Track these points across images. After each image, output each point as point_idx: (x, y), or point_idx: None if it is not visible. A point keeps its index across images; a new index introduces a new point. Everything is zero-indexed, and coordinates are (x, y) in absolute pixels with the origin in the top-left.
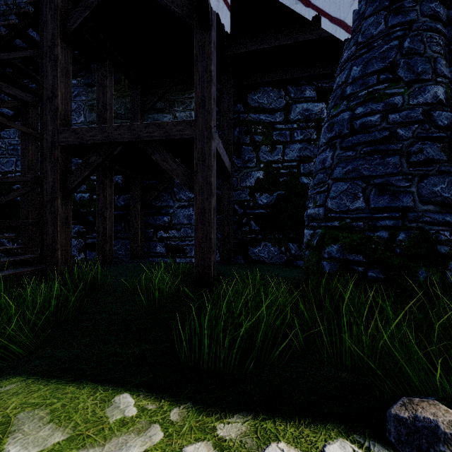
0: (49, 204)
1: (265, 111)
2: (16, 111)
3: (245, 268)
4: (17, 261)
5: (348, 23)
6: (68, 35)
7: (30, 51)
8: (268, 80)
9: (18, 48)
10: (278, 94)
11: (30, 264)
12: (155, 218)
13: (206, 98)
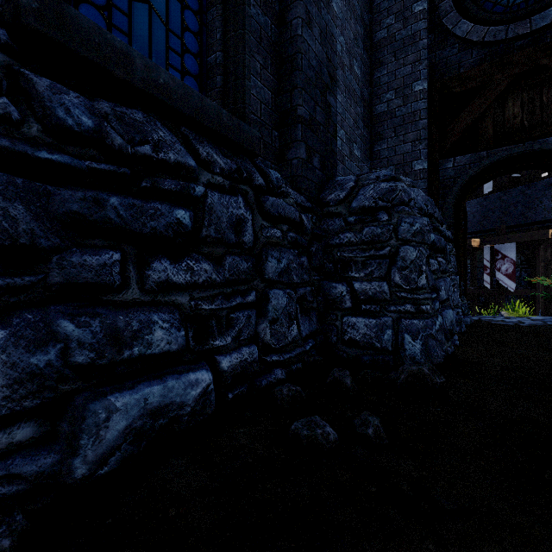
0: None
1: None
2: None
3: None
4: None
5: (513, 289)
6: None
7: None
8: None
9: None
10: None
11: None
12: None
13: (499, 284)
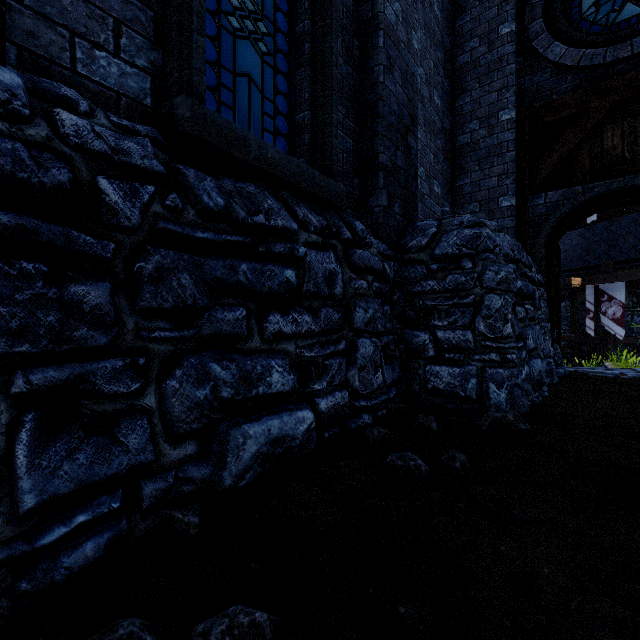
0: None
1: None
2: None
3: None
4: None
5: (622, 336)
6: None
7: None
8: None
9: None
10: None
11: None
12: None
13: (605, 331)
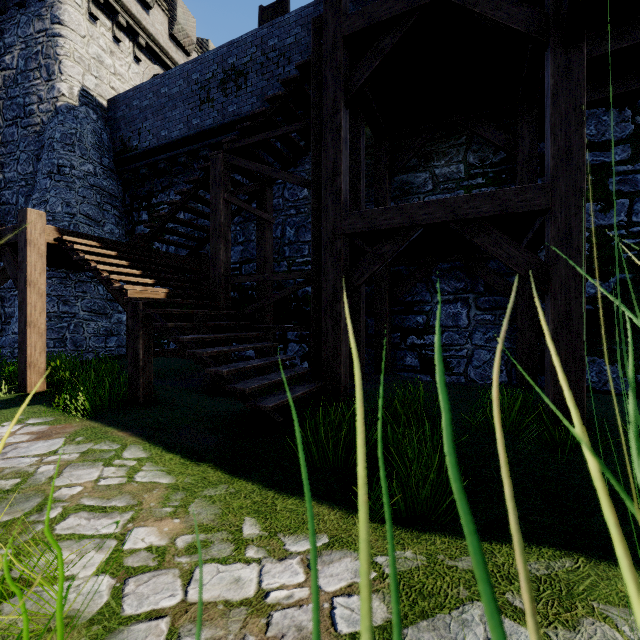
0: (329, 307)
1: (591, 147)
2: (250, 194)
3: (588, 400)
4: (298, 376)
5: None
6: (351, 96)
7: (299, 123)
8: (601, 97)
9: (275, 122)
10: (619, 116)
11: (305, 379)
12: (402, 318)
13: (573, 148)
